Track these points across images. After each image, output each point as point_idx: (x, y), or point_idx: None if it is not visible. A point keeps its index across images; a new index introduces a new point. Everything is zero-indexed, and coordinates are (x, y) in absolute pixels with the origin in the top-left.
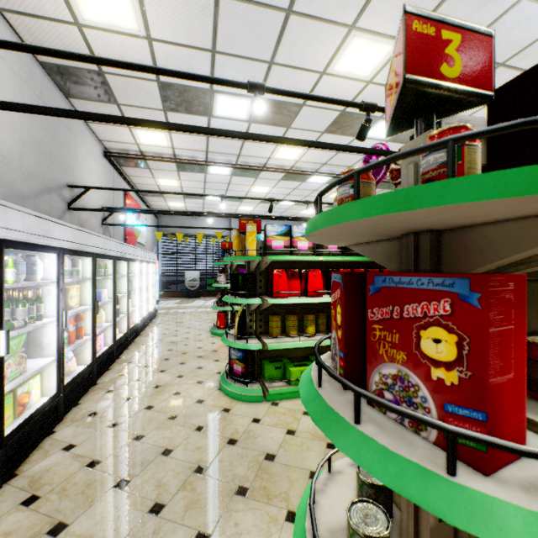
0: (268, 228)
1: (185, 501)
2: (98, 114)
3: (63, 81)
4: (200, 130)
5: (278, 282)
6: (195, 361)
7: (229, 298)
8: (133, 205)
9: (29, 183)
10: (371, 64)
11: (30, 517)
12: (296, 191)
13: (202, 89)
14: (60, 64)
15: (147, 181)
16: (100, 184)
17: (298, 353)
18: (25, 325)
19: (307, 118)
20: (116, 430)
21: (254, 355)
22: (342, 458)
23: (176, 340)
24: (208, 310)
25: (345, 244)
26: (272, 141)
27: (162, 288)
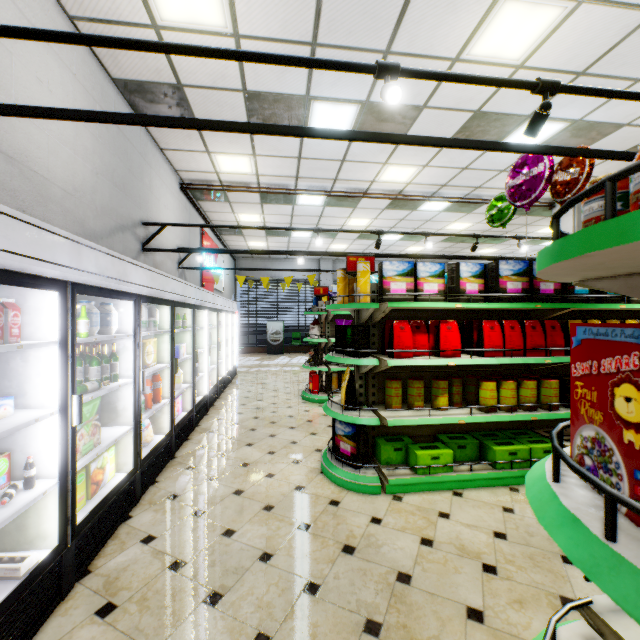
0: (385, 266)
1: (297, 634)
2: (186, 119)
3: (138, 101)
4: (313, 133)
5: (400, 336)
6: (287, 433)
7: (335, 357)
8: (210, 246)
9: (101, 220)
10: (526, 40)
11: (106, 634)
12: (403, 222)
13: (296, 97)
14: (134, 80)
15: (226, 218)
16: (176, 221)
17: (422, 430)
18: (99, 388)
19: (427, 125)
20: (201, 521)
21: (367, 431)
22: (565, 624)
23: (261, 405)
24: (294, 369)
25: (585, 277)
26: (409, 143)
27: (241, 342)
